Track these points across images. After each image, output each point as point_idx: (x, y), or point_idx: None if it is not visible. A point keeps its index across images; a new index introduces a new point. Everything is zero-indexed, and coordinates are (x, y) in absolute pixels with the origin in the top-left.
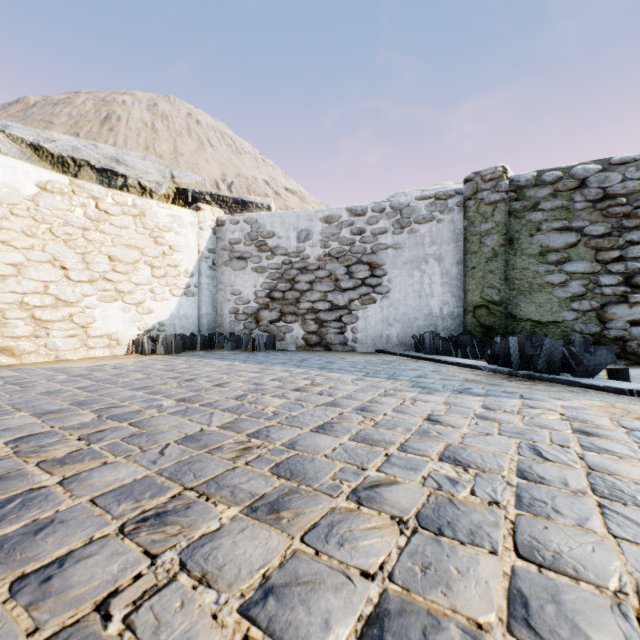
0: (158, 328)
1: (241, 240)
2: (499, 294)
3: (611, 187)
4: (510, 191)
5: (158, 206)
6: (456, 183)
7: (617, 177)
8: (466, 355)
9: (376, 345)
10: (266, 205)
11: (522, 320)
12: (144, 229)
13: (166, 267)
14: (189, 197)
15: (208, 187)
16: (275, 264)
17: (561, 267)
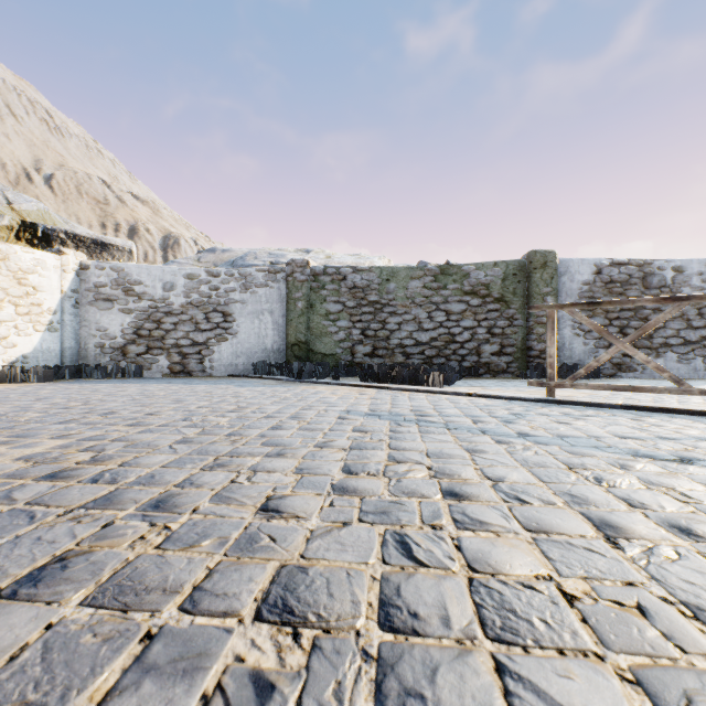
0: (22, 360)
1: (108, 284)
2: (305, 337)
3: (357, 282)
4: (311, 275)
5: (22, 251)
6: (296, 250)
7: (359, 277)
8: (283, 375)
9: (228, 371)
10: (128, 249)
11: (317, 353)
12: (8, 271)
13: (30, 305)
14: (39, 232)
15: (52, 214)
16: (142, 307)
17: (336, 323)
